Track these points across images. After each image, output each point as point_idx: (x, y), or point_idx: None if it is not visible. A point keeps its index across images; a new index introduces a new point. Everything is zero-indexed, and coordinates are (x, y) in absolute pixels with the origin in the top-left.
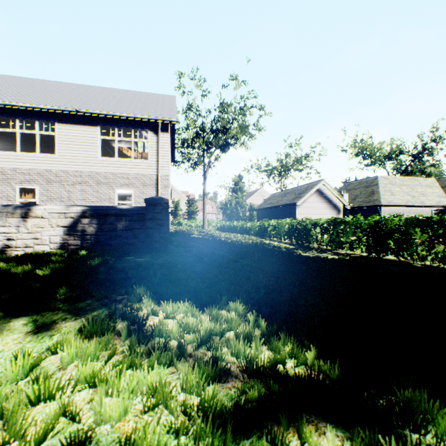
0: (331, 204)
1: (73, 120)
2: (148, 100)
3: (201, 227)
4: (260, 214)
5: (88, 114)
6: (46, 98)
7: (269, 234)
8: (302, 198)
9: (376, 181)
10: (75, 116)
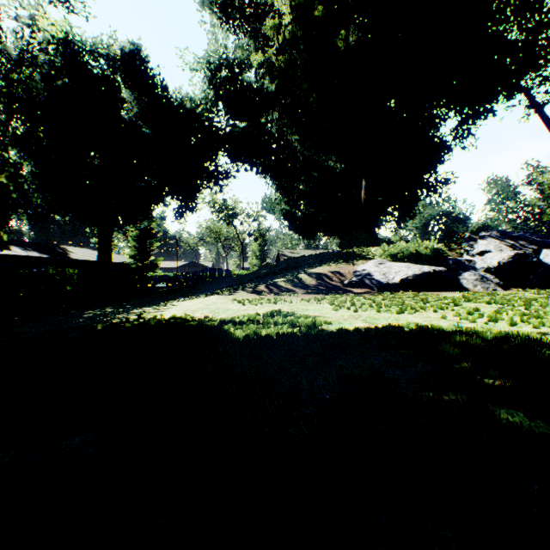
0: None
1: None
2: None
3: None
4: None
5: None
6: None
7: None
8: None
9: None
10: None
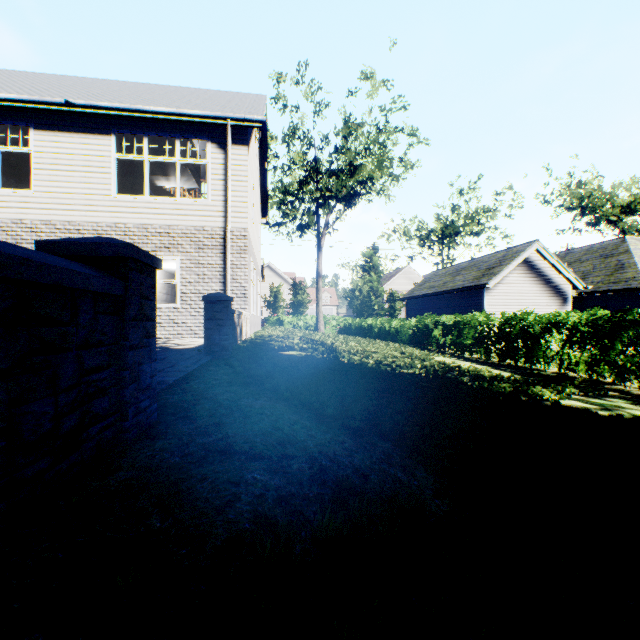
0: (550, 286)
1: (64, 123)
2: (215, 97)
3: (314, 327)
4: (411, 305)
5: (92, 111)
6: (21, 88)
7: (436, 342)
8: (496, 275)
9: (625, 246)
10: (68, 115)
